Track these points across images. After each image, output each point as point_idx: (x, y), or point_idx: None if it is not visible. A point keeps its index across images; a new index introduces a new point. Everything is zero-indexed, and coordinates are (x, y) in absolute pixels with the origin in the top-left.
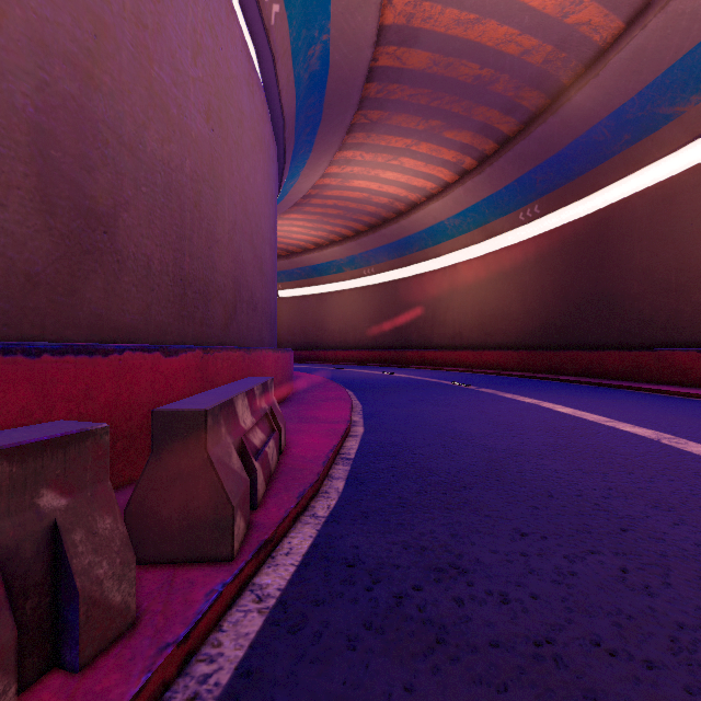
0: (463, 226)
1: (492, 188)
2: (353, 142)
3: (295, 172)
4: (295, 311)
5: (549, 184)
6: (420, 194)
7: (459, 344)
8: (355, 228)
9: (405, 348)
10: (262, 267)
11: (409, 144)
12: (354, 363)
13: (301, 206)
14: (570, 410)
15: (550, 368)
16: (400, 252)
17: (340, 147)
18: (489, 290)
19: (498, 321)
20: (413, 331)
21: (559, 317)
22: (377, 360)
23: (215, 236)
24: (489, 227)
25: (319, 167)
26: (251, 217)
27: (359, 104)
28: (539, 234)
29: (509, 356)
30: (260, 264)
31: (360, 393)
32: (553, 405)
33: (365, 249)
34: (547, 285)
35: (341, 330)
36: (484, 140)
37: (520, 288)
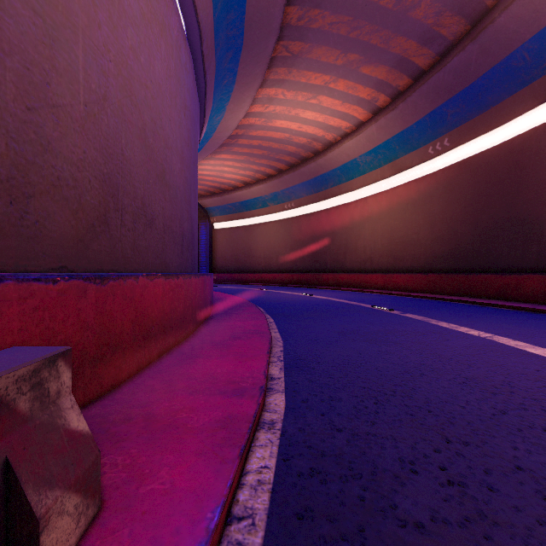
0: (374, 162)
1: (403, 125)
2: (275, 79)
3: (220, 106)
4: (227, 240)
5: (460, 117)
6: (335, 133)
7: (370, 268)
8: (277, 167)
9: (321, 272)
10: (164, 177)
11: (327, 81)
12: (277, 284)
13: (230, 146)
14: (545, 351)
15: (461, 291)
16: (316, 188)
17: (262, 83)
18: (397, 220)
19: (407, 247)
20: (328, 256)
21: (469, 242)
22: (296, 282)
23: (47, 94)
24: (398, 162)
25: (243, 102)
26: (142, 106)
27: (281, 33)
28: (448, 166)
29: (419, 279)
30: (159, 171)
31: (282, 321)
32: (514, 342)
33: (286, 186)
34: (456, 213)
35: (266, 256)
36: (399, 76)
37: (429, 217)
